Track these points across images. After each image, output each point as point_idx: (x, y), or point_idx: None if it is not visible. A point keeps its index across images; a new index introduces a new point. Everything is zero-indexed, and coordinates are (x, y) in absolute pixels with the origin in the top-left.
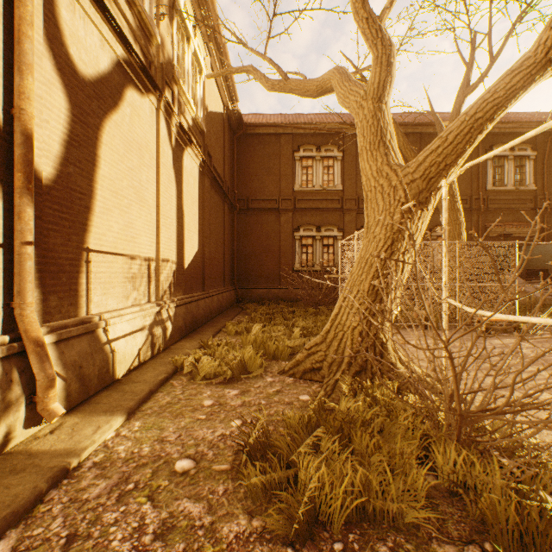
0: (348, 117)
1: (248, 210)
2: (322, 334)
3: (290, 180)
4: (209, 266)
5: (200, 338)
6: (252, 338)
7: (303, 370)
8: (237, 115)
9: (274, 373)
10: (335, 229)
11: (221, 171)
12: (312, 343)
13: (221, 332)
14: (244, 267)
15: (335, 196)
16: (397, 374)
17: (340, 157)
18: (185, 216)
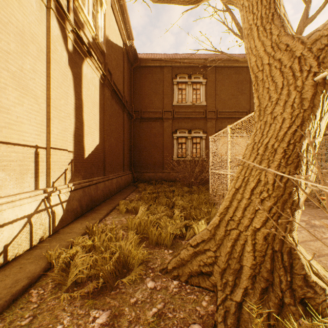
0: (210, 55)
1: (141, 119)
2: (209, 228)
3: (170, 98)
4: (109, 157)
5: (93, 218)
6: (137, 221)
7: (188, 272)
8: (133, 51)
9: (156, 270)
10: (201, 132)
11: (121, 88)
12: (198, 239)
13: (115, 209)
14: (138, 158)
15: (201, 109)
16: (313, 291)
17: (204, 82)
18: (85, 115)
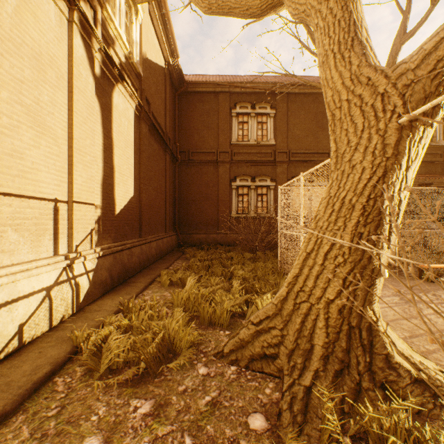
0: (280, 78)
1: (189, 162)
2: (274, 302)
3: (227, 135)
4: (147, 213)
5: (128, 292)
6: (184, 296)
7: (249, 356)
8: (178, 72)
9: (209, 354)
10: (268, 180)
11: (162, 122)
12: (262, 315)
13: (155, 282)
14: (185, 214)
15: (269, 149)
16: (396, 374)
17: (272, 114)
18: (116, 158)
